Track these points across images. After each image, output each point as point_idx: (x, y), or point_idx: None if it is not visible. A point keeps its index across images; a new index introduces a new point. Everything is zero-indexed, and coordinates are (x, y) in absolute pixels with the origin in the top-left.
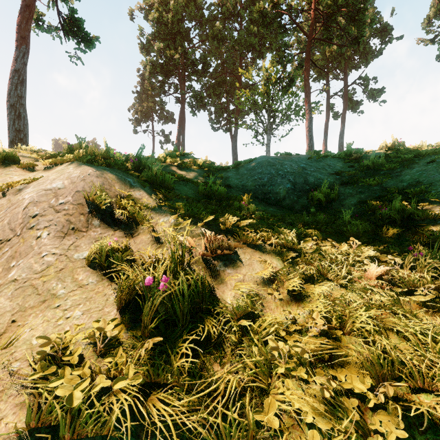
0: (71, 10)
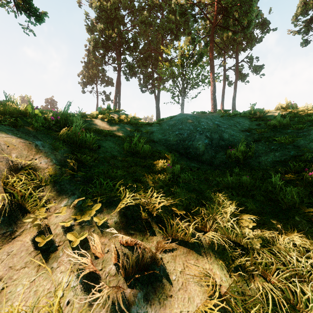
0: None
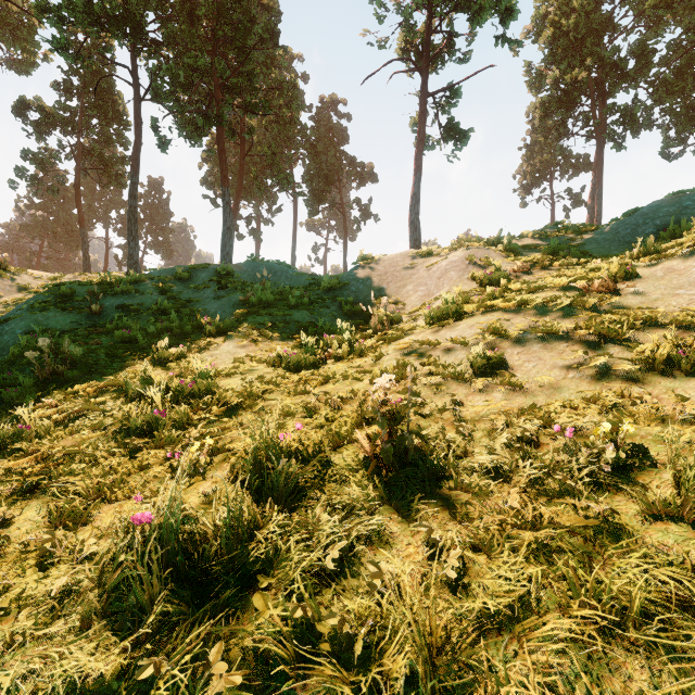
0: (449, 120)
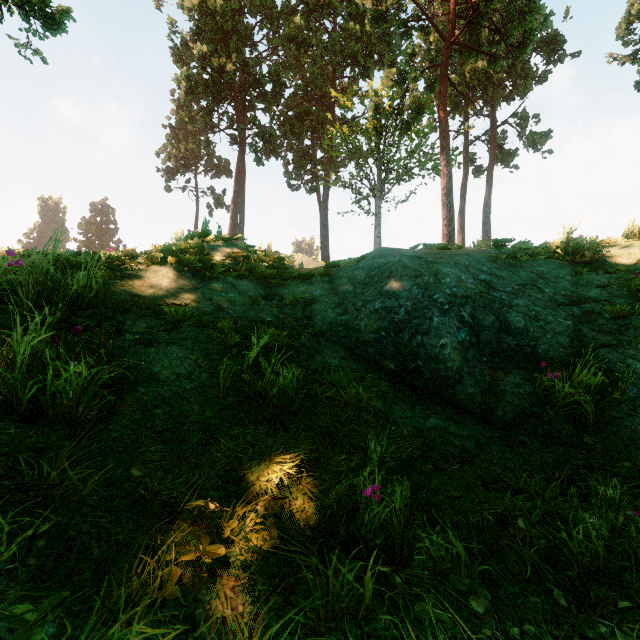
0: None
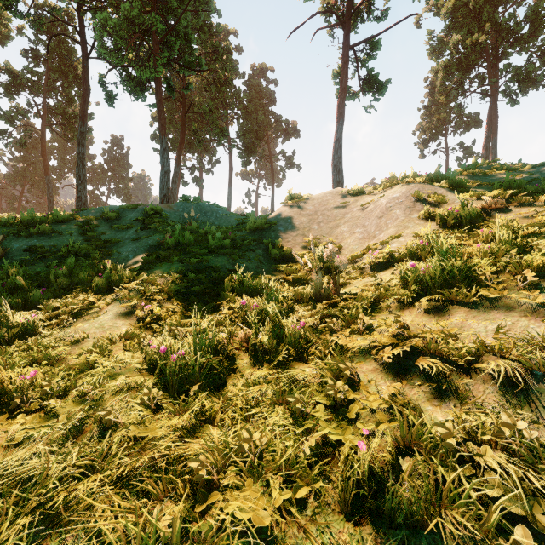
0: (369, 71)
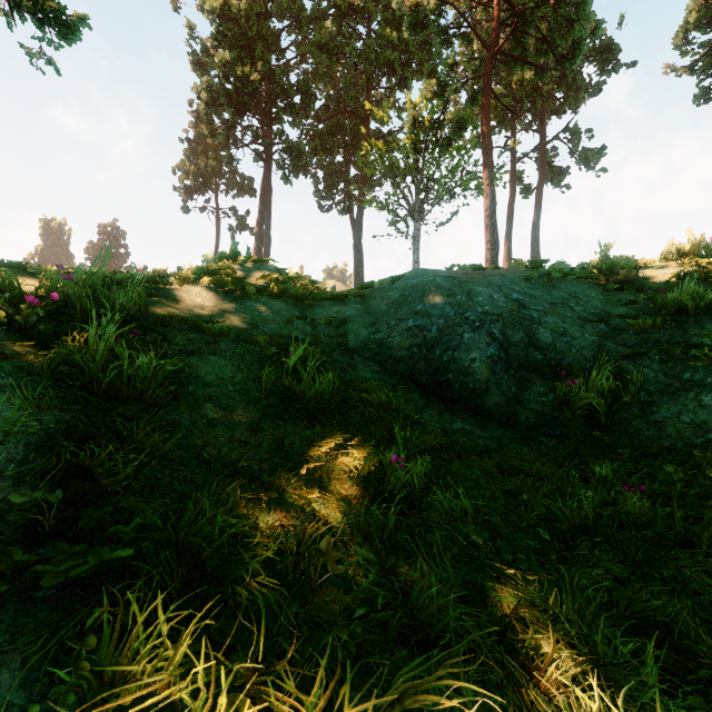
0: None
